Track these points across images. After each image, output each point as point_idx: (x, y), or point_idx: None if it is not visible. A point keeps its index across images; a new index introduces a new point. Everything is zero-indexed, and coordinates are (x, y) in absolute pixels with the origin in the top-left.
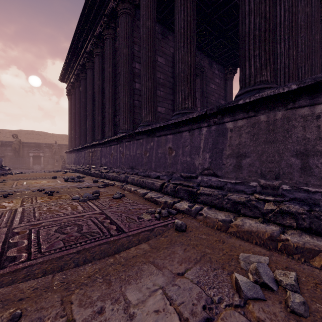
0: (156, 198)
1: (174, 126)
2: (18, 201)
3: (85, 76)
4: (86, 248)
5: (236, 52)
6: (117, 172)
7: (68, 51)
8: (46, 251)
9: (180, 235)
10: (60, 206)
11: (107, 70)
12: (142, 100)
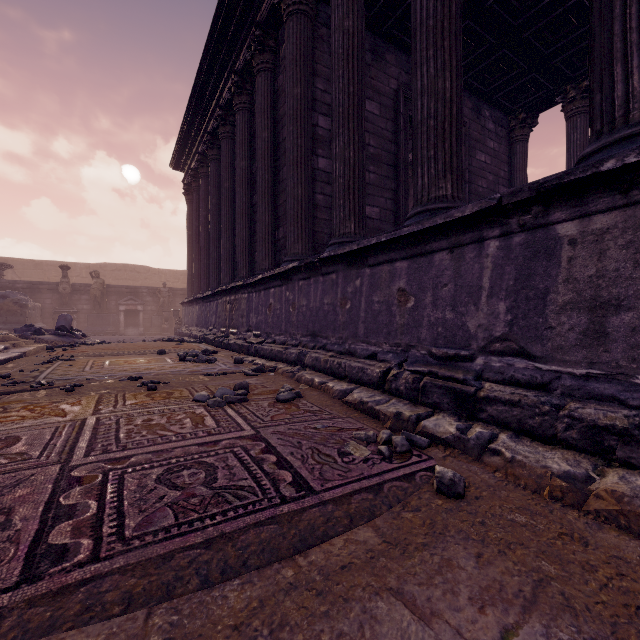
0: (373, 405)
1: (413, 239)
2: (90, 401)
3: (218, 153)
4: (226, 534)
5: (539, 76)
6: (281, 343)
7: (187, 107)
8: (134, 535)
9: (452, 509)
10: (170, 415)
11: (261, 136)
12: (335, 190)
